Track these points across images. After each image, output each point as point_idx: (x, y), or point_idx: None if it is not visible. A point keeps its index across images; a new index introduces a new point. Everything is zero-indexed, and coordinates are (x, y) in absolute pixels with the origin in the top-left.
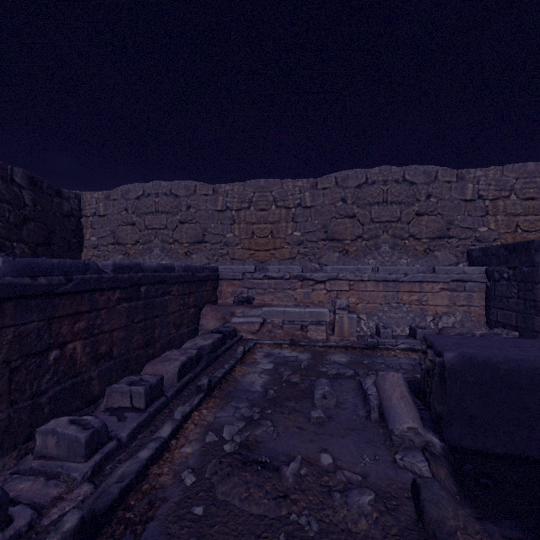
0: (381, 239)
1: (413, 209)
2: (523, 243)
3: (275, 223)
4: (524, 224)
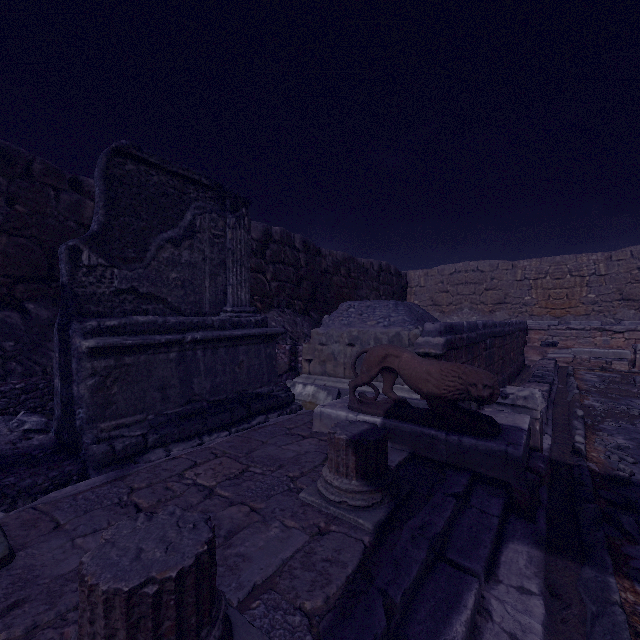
0: None
1: None
2: None
3: (570, 288)
4: None
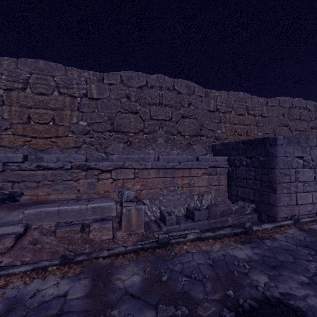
0: (158, 133)
1: (179, 112)
2: (259, 139)
3: (58, 109)
4: (238, 130)
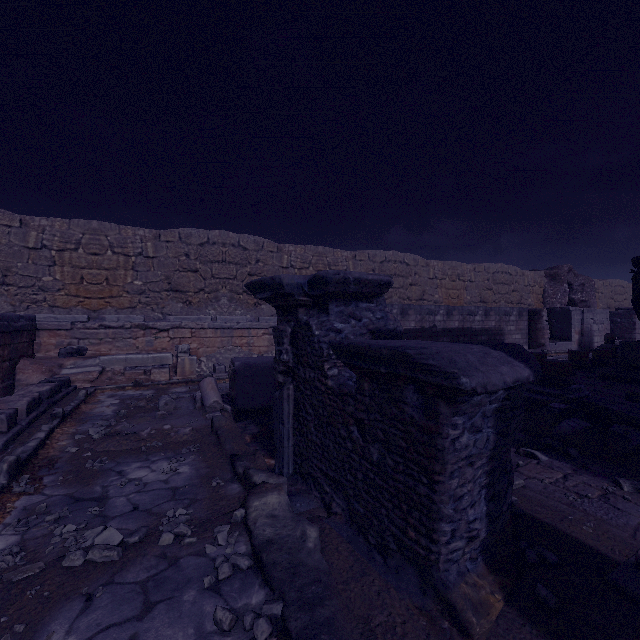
0: (221, 293)
1: (246, 270)
2: None
3: (112, 269)
4: None
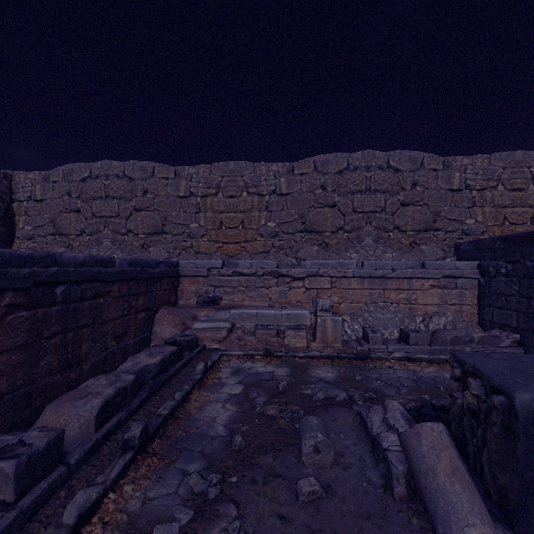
0: (364, 231)
1: (398, 199)
2: (526, 234)
3: (246, 212)
4: (512, 216)
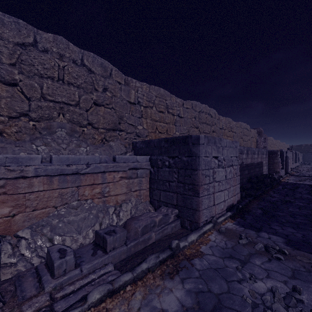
0: (57, 122)
1: (91, 97)
2: (182, 137)
3: None
4: (160, 127)
